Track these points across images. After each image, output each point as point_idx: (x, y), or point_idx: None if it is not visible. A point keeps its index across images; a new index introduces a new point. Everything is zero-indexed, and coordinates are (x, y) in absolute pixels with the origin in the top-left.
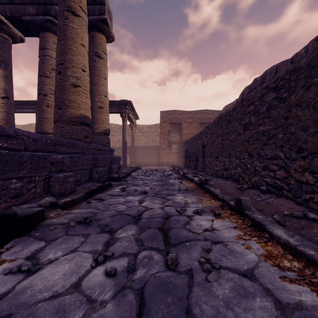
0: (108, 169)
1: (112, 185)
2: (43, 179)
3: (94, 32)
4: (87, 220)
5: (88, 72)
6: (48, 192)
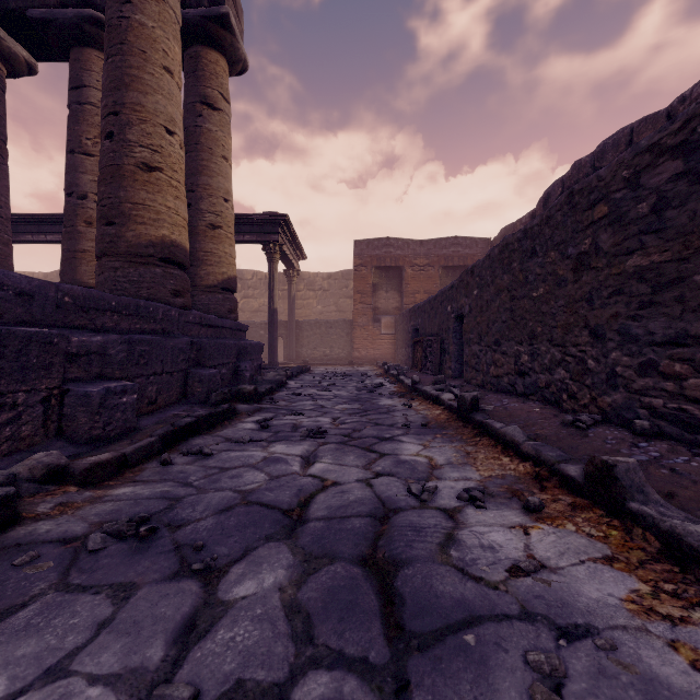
0: (232, 372)
1: (237, 413)
2: (42, 398)
3: (198, 46)
4: (141, 529)
5: (182, 136)
6: (59, 434)
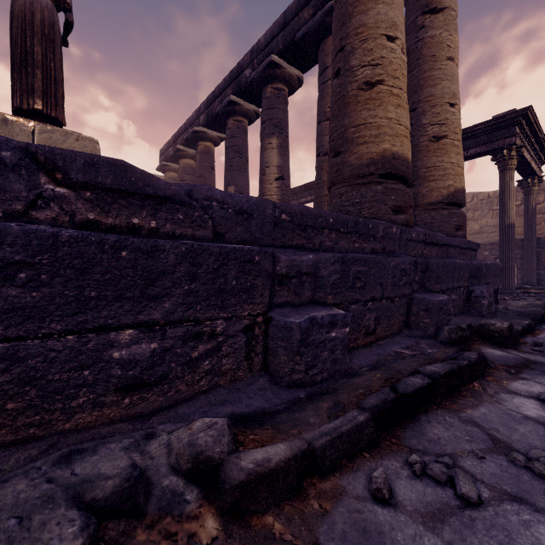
0: (462, 297)
1: (486, 364)
2: (245, 326)
3: None
4: None
5: (403, 40)
6: (264, 368)
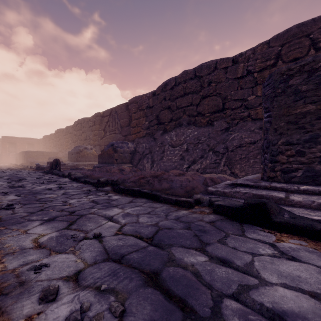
0: None
1: None
2: None
3: None
4: None
5: None
6: None
